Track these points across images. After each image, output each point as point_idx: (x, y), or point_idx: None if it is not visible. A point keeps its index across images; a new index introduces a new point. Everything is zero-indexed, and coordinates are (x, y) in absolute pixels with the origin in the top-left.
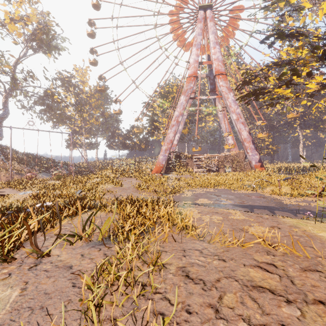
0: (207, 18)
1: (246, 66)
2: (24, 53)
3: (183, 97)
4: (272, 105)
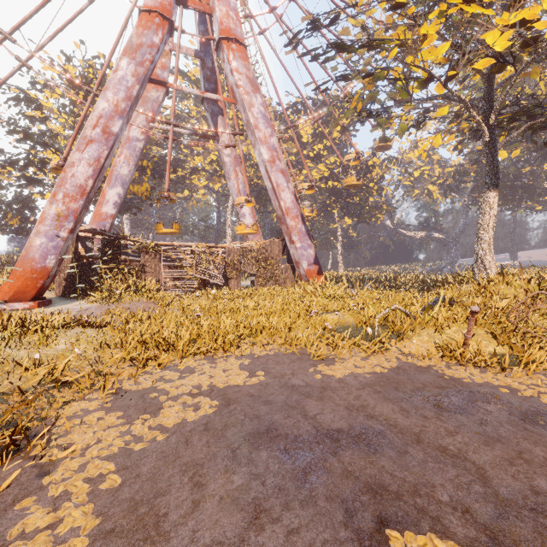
0: None
1: None
2: None
3: (126, 61)
4: (370, 114)
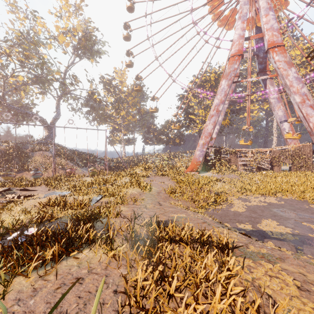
0: None
1: None
2: (72, 61)
3: (224, 81)
4: None
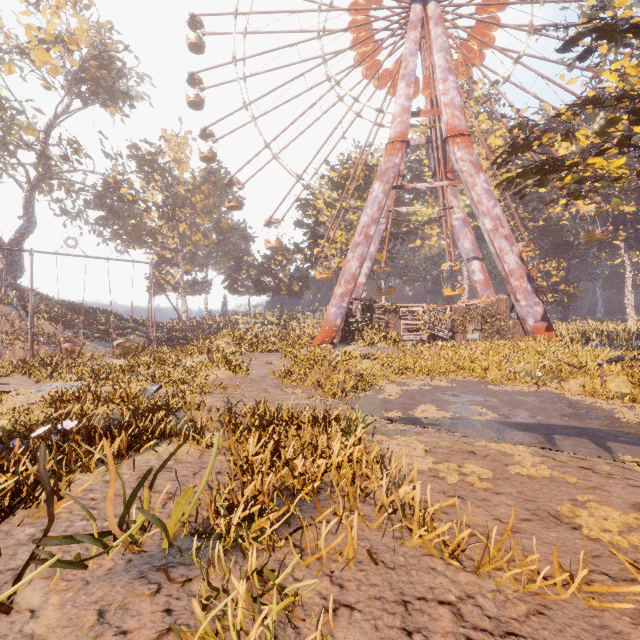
0: (428, 18)
1: (520, 111)
2: (65, 107)
3: (378, 184)
4: (577, 195)
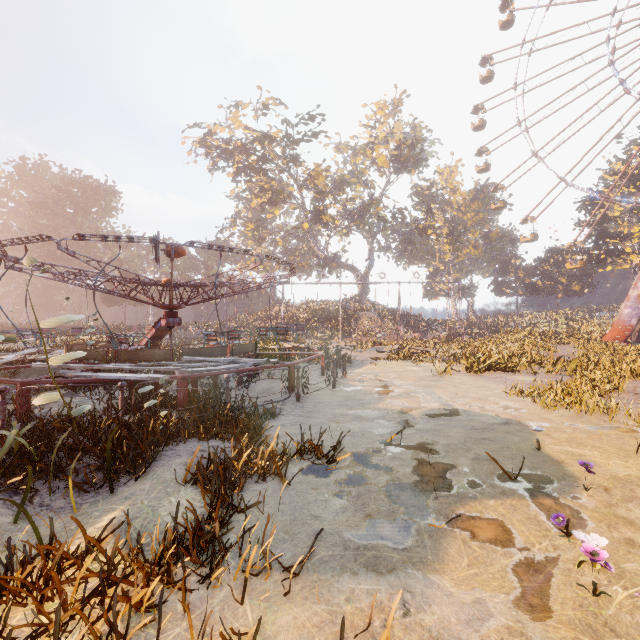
0: None
1: None
2: (387, 182)
3: None
4: None
